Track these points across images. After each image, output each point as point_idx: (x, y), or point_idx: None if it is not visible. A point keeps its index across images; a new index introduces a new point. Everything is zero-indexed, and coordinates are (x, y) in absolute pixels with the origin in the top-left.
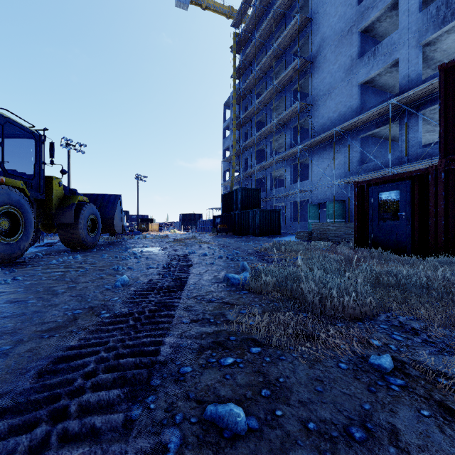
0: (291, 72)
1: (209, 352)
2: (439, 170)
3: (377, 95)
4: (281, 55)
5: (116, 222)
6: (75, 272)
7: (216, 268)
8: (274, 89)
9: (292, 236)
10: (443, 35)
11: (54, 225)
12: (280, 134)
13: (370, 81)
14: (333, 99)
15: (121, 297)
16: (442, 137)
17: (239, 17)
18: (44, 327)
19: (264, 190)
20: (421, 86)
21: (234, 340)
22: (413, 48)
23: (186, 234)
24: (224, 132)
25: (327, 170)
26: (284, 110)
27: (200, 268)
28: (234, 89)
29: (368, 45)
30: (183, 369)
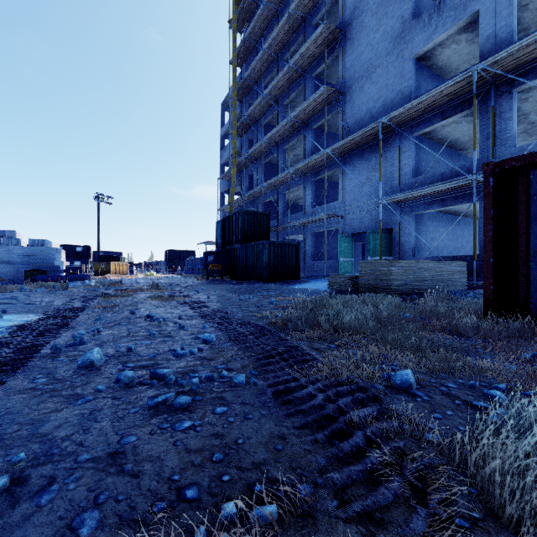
0: (313, 47)
1: None
2: None
3: (434, 81)
4: (298, 27)
5: None
6: None
7: None
8: (290, 73)
9: (317, 281)
10: None
11: None
12: (297, 138)
13: (428, 56)
14: (374, 82)
15: None
16: None
17: None
18: None
19: (274, 218)
20: (532, 37)
21: None
22: None
23: (160, 279)
24: (222, 141)
25: (365, 185)
26: (303, 104)
27: None
28: (235, 78)
29: (424, 7)
30: None
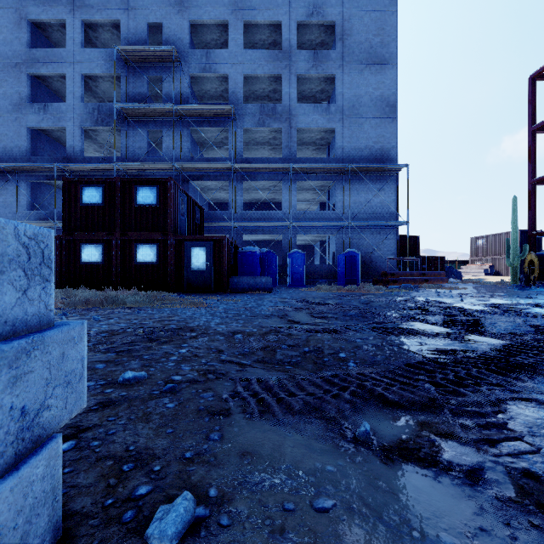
0: None
1: None
2: (62, 239)
3: (51, 144)
4: None
5: None
6: None
7: None
8: None
9: None
10: (100, 130)
11: None
12: None
13: (43, 129)
14: None
15: None
16: (65, 220)
17: None
18: None
19: None
20: (79, 164)
21: None
22: (77, 127)
23: None
24: None
25: None
26: None
27: None
28: None
29: (41, 92)
30: None
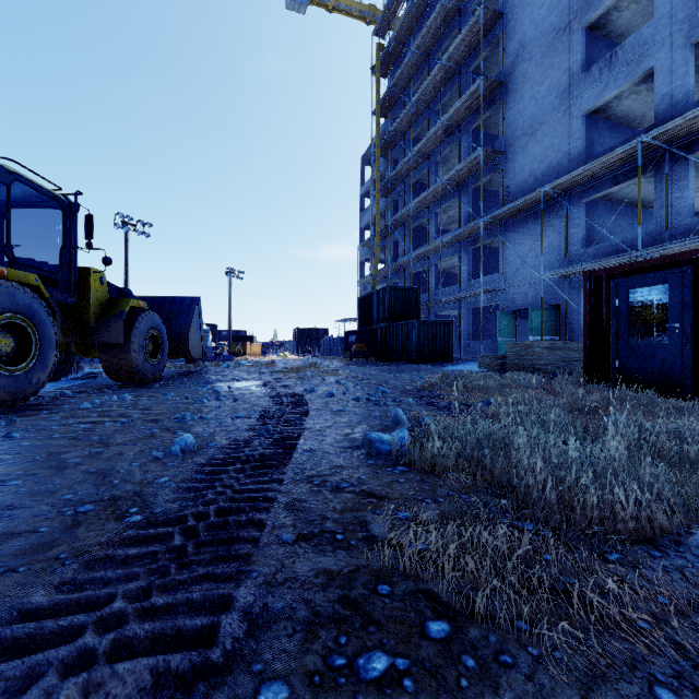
0: (469, 101)
1: (331, 634)
2: None
3: (613, 132)
4: (452, 74)
5: (192, 341)
6: (111, 424)
7: (349, 419)
8: (442, 129)
9: (472, 363)
10: None
11: (94, 345)
12: (451, 200)
13: (602, 109)
14: (538, 140)
15: (174, 476)
16: None
17: (386, 19)
18: (7, 545)
19: (424, 290)
20: (696, 110)
21: (387, 597)
22: (679, 49)
23: (303, 361)
24: (362, 201)
25: (529, 256)
26: (458, 162)
27: (322, 418)
28: (378, 133)
29: (599, 51)
30: (268, 690)
